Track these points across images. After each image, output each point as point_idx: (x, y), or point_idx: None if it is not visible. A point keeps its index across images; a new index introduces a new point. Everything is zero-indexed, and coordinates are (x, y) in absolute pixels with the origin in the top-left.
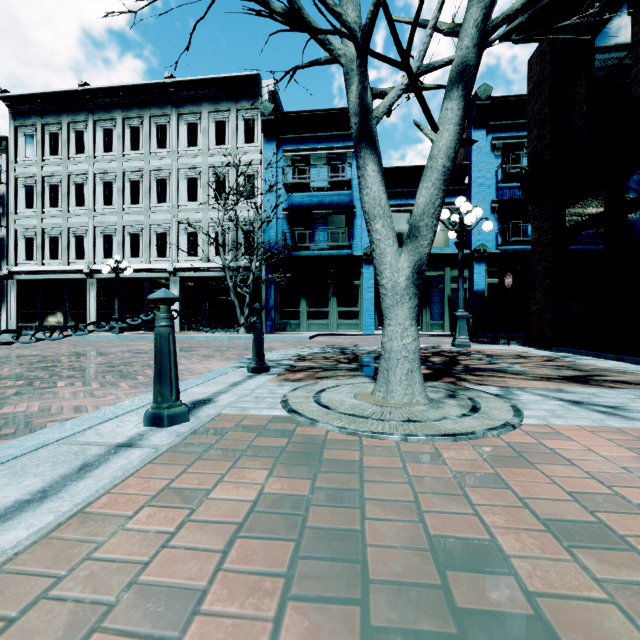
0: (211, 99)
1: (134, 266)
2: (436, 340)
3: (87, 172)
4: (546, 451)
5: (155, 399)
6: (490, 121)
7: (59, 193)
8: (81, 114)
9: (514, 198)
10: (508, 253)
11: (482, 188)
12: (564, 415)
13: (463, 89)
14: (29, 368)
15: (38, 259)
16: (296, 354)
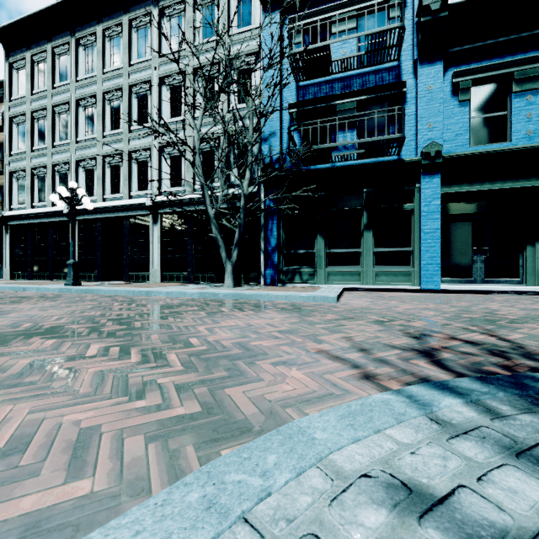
0: None
1: (112, 203)
2: None
3: (69, 100)
4: None
5: None
6: None
7: (46, 128)
8: (64, 36)
9: None
10: None
11: None
12: None
13: None
14: None
15: (27, 202)
16: None
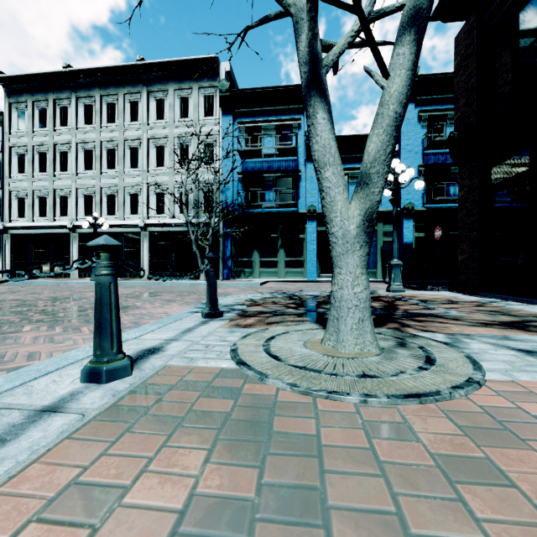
0: (176, 78)
1: (110, 222)
2: (371, 286)
3: (70, 142)
4: (527, 417)
5: (94, 352)
6: (417, 96)
7: (47, 160)
8: (65, 92)
9: (438, 163)
10: (433, 210)
11: (410, 154)
12: (526, 368)
13: (415, 33)
14: (5, 312)
15: (29, 216)
16: (248, 299)
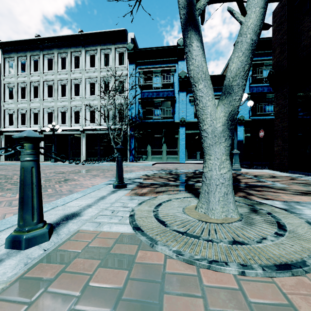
0: (102, 43)
1: (63, 128)
2: None
3: (39, 80)
4: None
5: (18, 223)
6: None
7: (25, 91)
8: (36, 51)
9: (258, 92)
10: (255, 120)
11: None
12: None
13: None
14: None
15: (15, 124)
16: (144, 174)
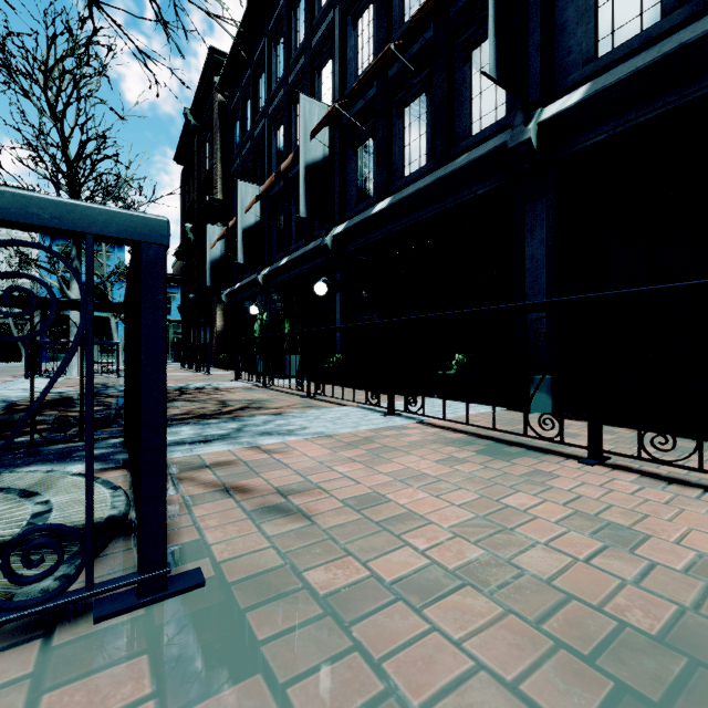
0: None
1: None
2: None
3: None
4: None
5: None
6: None
7: None
8: None
9: None
10: None
11: None
12: None
13: None
14: None
15: None
16: None
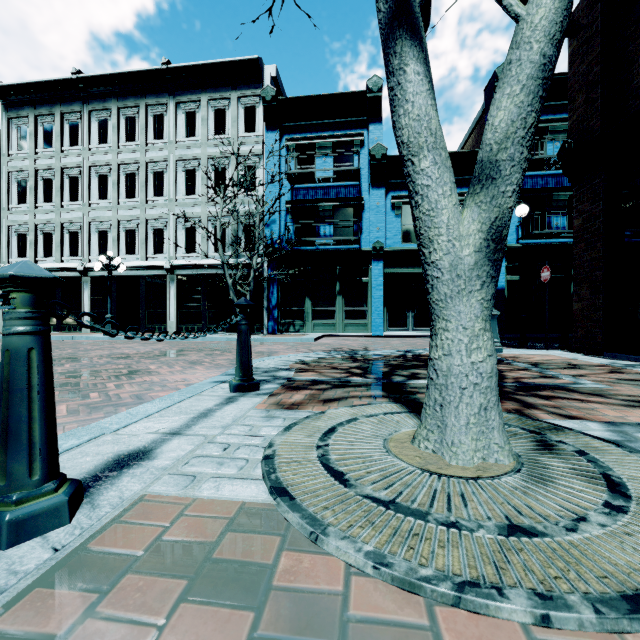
0: (210, 86)
1: (130, 263)
2: None
3: (81, 165)
4: None
5: None
6: None
7: (52, 187)
8: (75, 104)
9: (537, 187)
10: (530, 247)
11: None
12: None
13: None
14: None
15: (31, 256)
16: (298, 360)
